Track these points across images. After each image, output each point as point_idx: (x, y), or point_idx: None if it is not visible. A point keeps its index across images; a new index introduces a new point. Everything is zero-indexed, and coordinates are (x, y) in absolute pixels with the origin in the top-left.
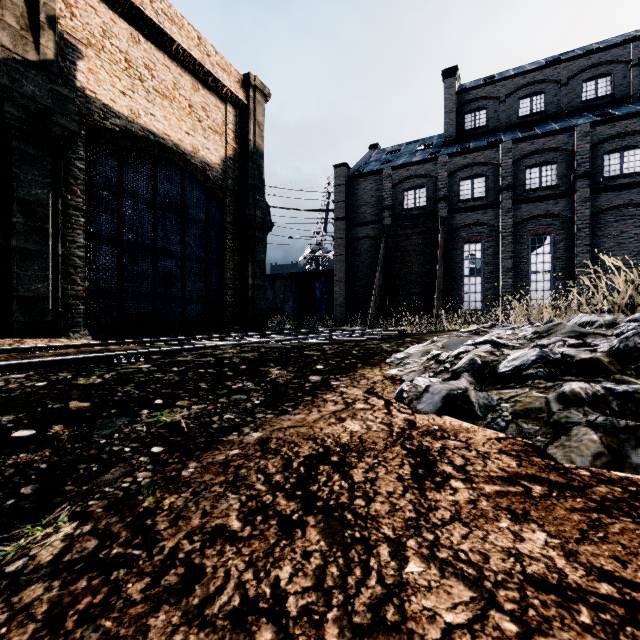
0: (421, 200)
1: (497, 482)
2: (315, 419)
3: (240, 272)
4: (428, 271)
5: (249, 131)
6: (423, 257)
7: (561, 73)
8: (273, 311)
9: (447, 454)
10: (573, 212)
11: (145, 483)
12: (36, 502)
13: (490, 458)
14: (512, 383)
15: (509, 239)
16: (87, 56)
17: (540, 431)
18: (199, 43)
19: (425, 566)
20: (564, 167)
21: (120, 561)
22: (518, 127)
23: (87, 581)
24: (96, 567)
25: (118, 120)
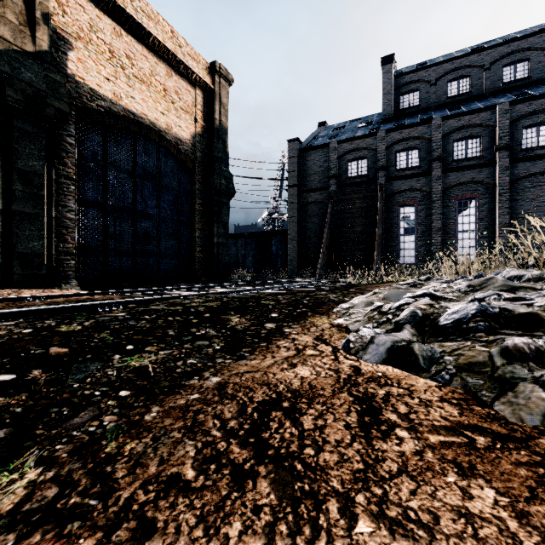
0: (363, 169)
1: (441, 432)
2: (269, 364)
3: (207, 232)
4: (369, 230)
5: (215, 111)
6: (364, 218)
7: (484, 59)
8: (236, 265)
9: (391, 401)
10: (495, 179)
11: (110, 427)
12: (7, 446)
13: (432, 406)
14: (453, 336)
15: (439, 203)
16: (77, 47)
17: (485, 385)
18: (172, 36)
19: (375, 526)
20: (487, 140)
21: (76, 512)
22: (447, 106)
23: (41, 535)
24: (52, 519)
25: (103, 102)
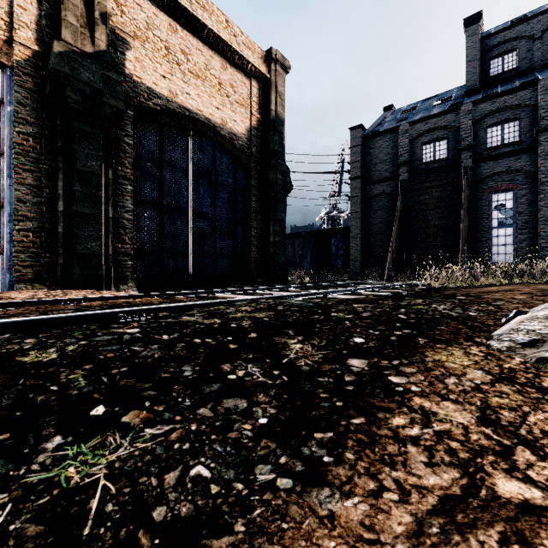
0: (441, 152)
1: None
2: (405, 542)
3: (263, 230)
4: (449, 224)
5: (271, 101)
6: (444, 210)
7: None
8: (293, 266)
9: None
10: None
11: None
12: None
13: None
14: None
15: None
16: (134, 47)
17: None
18: (227, 26)
19: None
20: None
21: None
22: None
23: None
24: None
25: (159, 100)
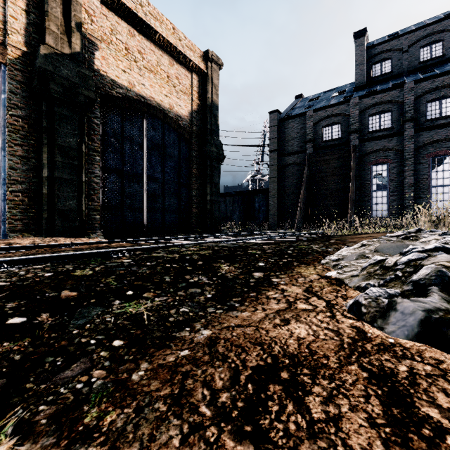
0: (336, 133)
1: None
2: (260, 318)
3: (202, 191)
4: (342, 187)
5: (208, 91)
6: (338, 177)
7: None
8: (225, 219)
9: (421, 385)
10: None
11: (96, 386)
12: None
13: None
14: None
15: (412, 160)
16: (101, 48)
17: None
18: (174, 32)
19: None
20: None
21: None
22: (419, 70)
23: None
24: None
25: (121, 90)
